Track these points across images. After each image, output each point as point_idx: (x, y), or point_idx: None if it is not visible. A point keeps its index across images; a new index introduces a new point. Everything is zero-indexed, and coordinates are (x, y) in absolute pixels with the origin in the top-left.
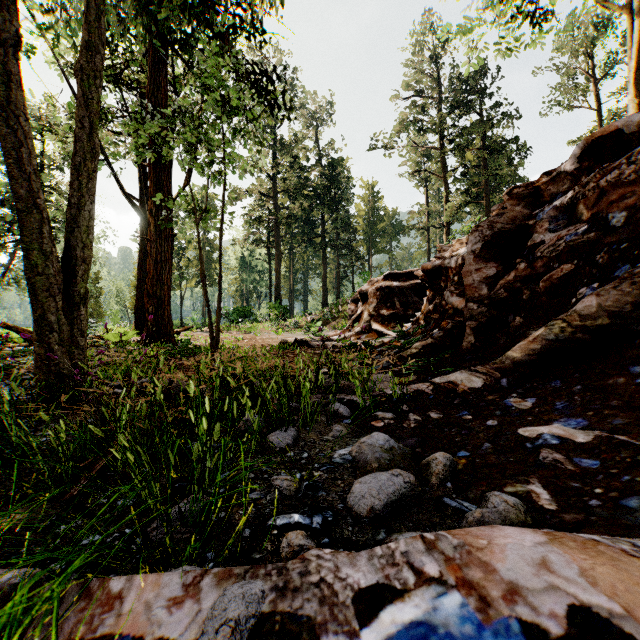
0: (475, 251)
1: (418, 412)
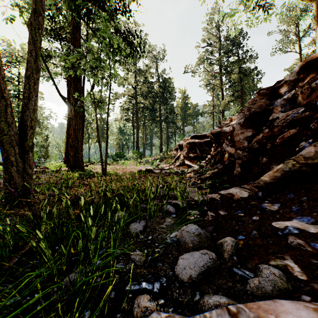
0: (240, 123)
1: (213, 211)
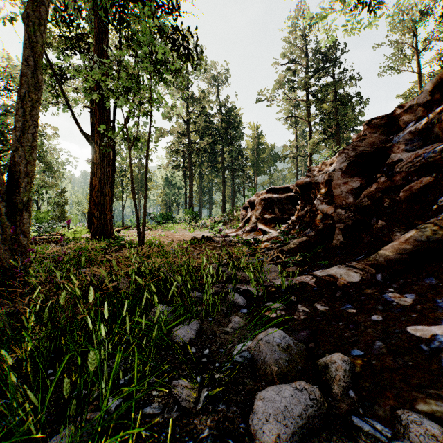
0: (342, 168)
1: (305, 303)
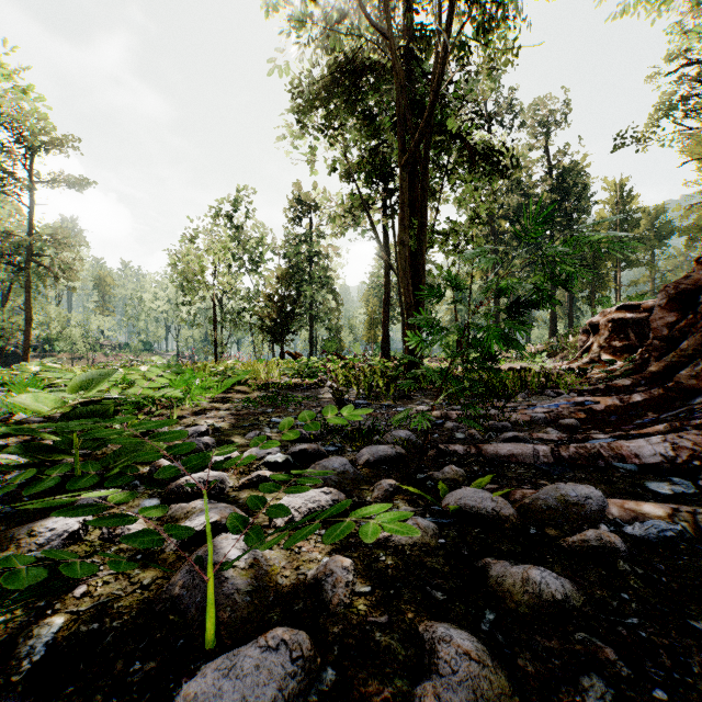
0: (660, 305)
1: (591, 394)
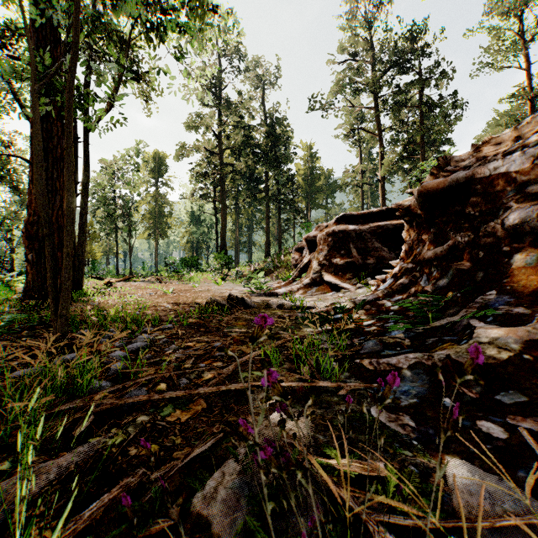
0: None
1: None
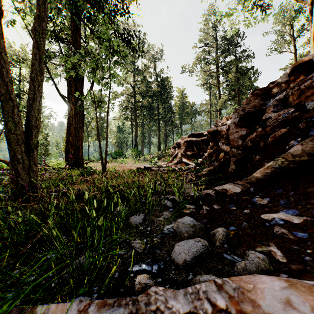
0: (235, 122)
1: (207, 205)
